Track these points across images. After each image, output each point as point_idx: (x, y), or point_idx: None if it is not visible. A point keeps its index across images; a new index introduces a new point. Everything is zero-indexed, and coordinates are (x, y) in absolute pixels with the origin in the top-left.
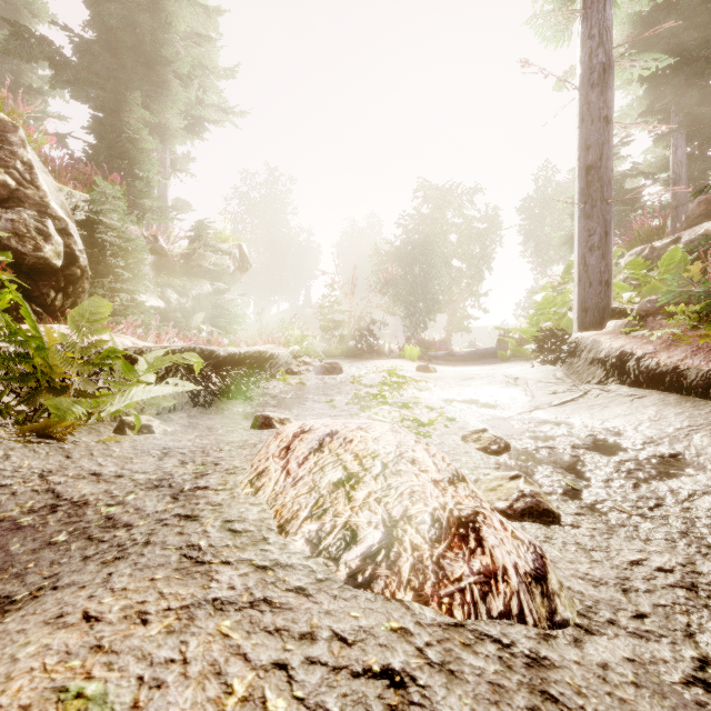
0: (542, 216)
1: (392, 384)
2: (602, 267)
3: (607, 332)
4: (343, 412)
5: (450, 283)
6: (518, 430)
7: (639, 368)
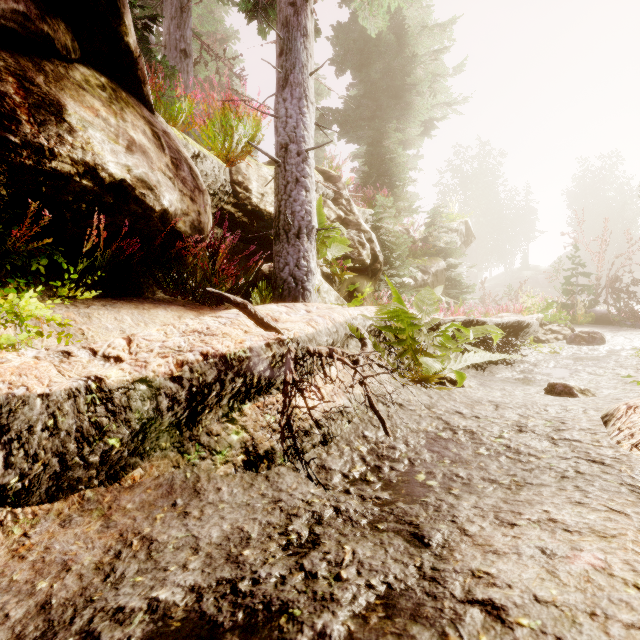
0: None
1: None
2: None
3: None
4: None
5: None
6: None
7: None
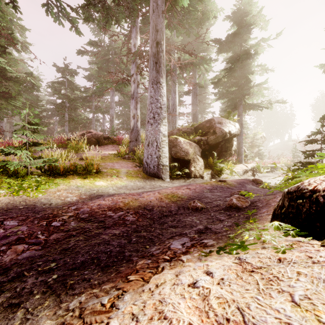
0: None
1: None
2: None
3: None
4: None
5: None
6: None
7: None
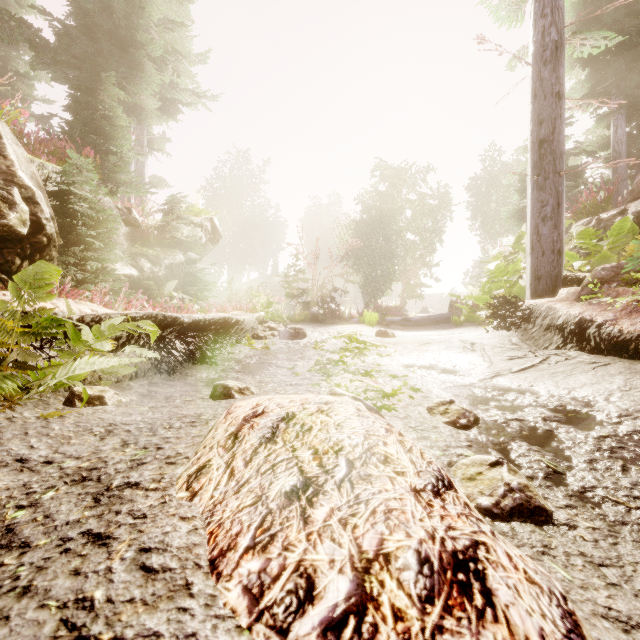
0: (489, 193)
1: (353, 350)
2: (555, 236)
3: (560, 299)
4: (305, 381)
5: (405, 254)
6: (482, 399)
7: (600, 335)
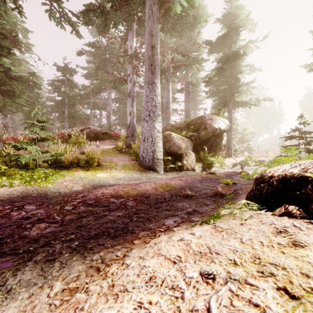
0: None
1: None
2: None
3: None
4: None
5: None
6: None
7: None
